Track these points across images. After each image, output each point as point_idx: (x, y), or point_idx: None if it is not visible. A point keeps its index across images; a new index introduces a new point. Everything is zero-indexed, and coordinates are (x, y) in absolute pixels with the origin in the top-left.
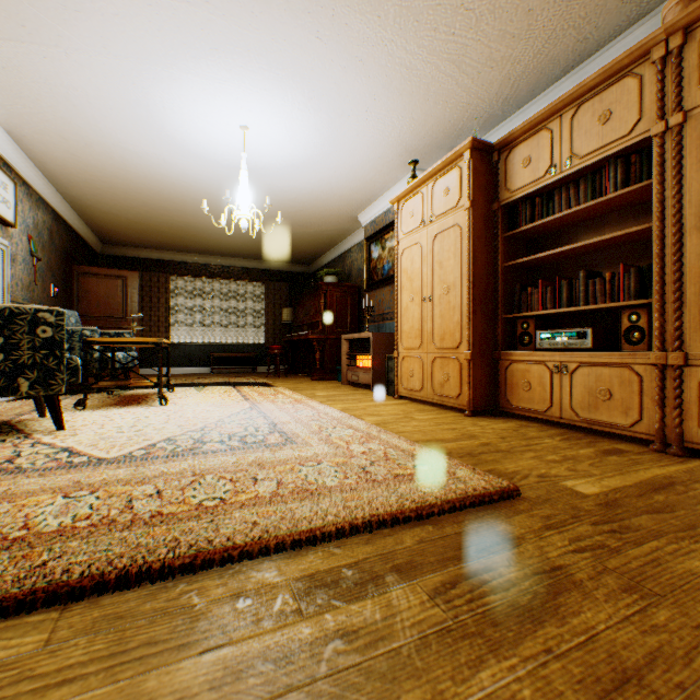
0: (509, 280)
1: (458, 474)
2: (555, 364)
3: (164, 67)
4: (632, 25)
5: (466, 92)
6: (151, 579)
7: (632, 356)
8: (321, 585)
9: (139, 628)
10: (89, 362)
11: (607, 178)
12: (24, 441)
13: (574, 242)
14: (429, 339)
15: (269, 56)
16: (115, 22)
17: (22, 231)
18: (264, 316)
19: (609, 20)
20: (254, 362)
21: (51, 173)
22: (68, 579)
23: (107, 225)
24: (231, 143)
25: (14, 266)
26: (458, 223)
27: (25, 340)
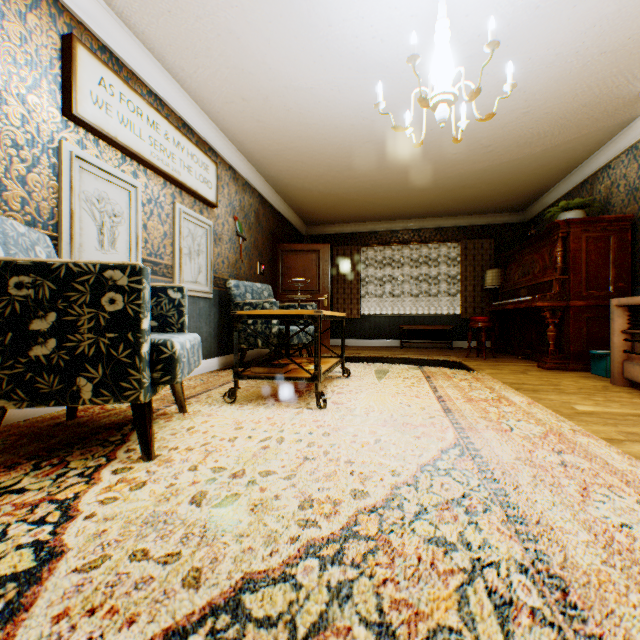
0: None
1: None
2: None
3: None
4: None
5: None
6: None
7: None
8: None
9: None
10: (267, 337)
11: None
12: (81, 481)
13: None
14: None
15: None
16: None
17: (227, 212)
18: (459, 282)
19: None
20: (447, 336)
21: (250, 154)
22: None
23: (304, 204)
24: (419, 7)
25: (219, 245)
26: None
27: (85, 316)
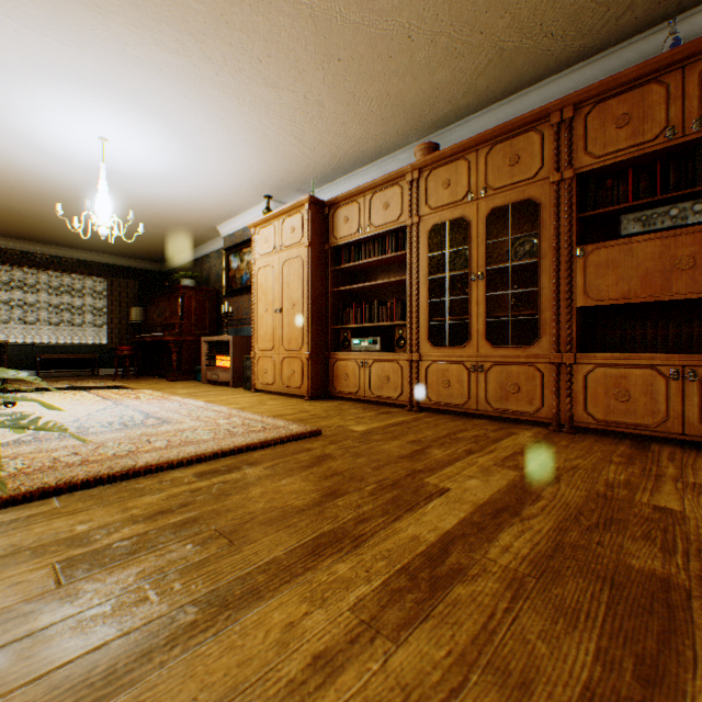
0: (336, 301)
1: (290, 427)
2: (361, 361)
3: (20, 75)
4: (406, 146)
5: (307, 157)
6: (104, 483)
7: (399, 355)
8: (208, 473)
9: (110, 496)
10: None
11: (389, 244)
12: None
13: (376, 279)
14: (280, 343)
15: (139, 96)
16: None
17: None
18: (107, 314)
19: (393, 140)
20: (95, 364)
21: None
22: (49, 486)
23: None
24: (86, 148)
25: None
26: (301, 256)
27: None
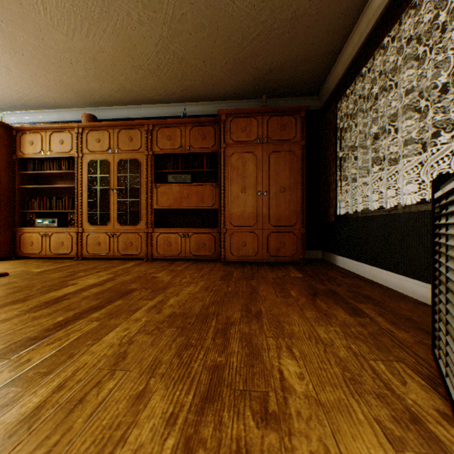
0: (24, 194)
1: None
2: (44, 233)
3: None
4: (78, 108)
5: None
6: None
7: (71, 229)
8: None
9: None
10: None
11: (64, 164)
12: None
13: (56, 183)
14: None
15: None
16: None
17: None
18: None
19: (68, 103)
20: None
21: None
22: None
23: None
24: None
25: None
26: None
27: None
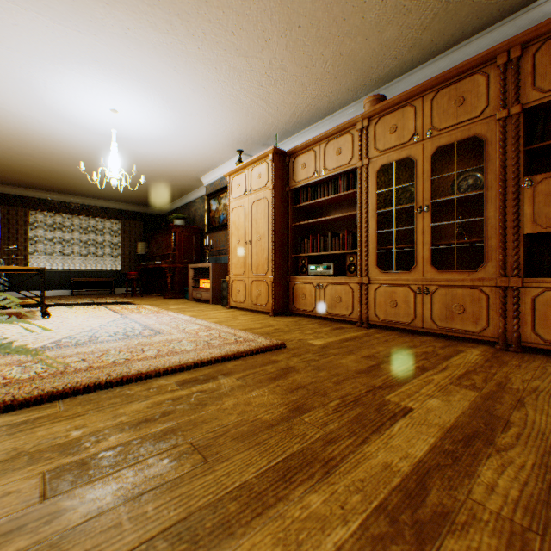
0: (295, 234)
1: (258, 340)
2: (317, 284)
3: (52, 63)
4: (355, 101)
5: (271, 116)
6: (101, 388)
7: (350, 279)
8: (189, 382)
9: (105, 401)
10: None
11: (340, 184)
12: None
13: (329, 215)
14: (249, 269)
15: (139, 73)
16: (13, 28)
17: None
18: (120, 248)
19: (344, 97)
20: (112, 285)
21: None
22: (57, 390)
23: None
24: (102, 119)
25: None
26: (267, 197)
27: None
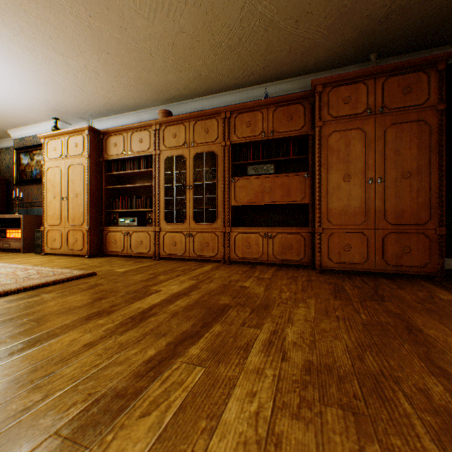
0: (109, 194)
1: (74, 272)
2: (126, 232)
3: None
4: (154, 107)
5: (88, 99)
6: None
7: (149, 228)
8: (16, 300)
9: None
10: None
11: (143, 163)
12: None
13: (135, 182)
14: (66, 220)
15: None
16: None
17: None
18: None
19: (146, 102)
20: None
21: None
22: None
23: None
24: None
25: None
26: (83, 163)
27: None
